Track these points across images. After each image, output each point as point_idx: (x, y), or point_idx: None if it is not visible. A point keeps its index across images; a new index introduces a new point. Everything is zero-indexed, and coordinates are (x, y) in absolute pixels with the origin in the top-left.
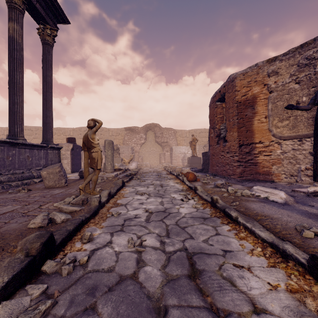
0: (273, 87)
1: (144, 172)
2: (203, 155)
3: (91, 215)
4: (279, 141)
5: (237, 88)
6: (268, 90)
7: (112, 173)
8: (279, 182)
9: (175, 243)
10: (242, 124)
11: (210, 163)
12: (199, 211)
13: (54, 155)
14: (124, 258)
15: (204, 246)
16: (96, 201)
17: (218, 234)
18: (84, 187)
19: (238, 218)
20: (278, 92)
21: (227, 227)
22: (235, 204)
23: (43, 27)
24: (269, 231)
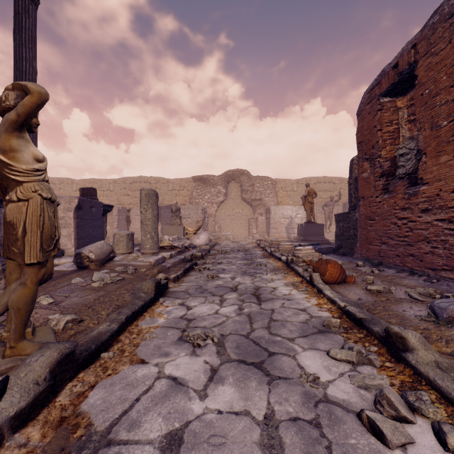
0: None
1: (220, 252)
2: (340, 220)
3: None
4: None
5: None
6: None
7: (152, 255)
8: None
9: None
10: None
11: (361, 236)
12: None
13: None
14: None
15: None
16: None
17: None
18: None
19: None
20: None
21: None
22: None
23: None
24: None
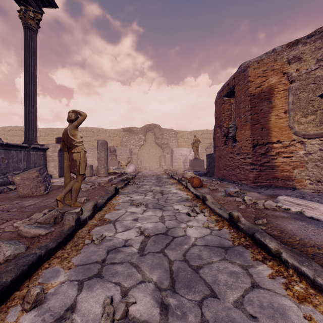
0: (295, 75)
1: (142, 176)
2: (208, 157)
3: (59, 243)
4: (302, 140)
5: (251, 79)
6: (288, 80)
7: (105, 177)
8: (302, 188)
9: (187, 311)
10: (256, 121)
11: (216, 166)
12: (214, 234)
13: (38, 157)
14: None
15: (242, 321)
16: (71, 220)
17: (255, 285)
18: (63, 197)
19: (282, 254)
20: (301, 81)
21: (265, 268)
22: (261, 222)
23: (25, 9)
24: None
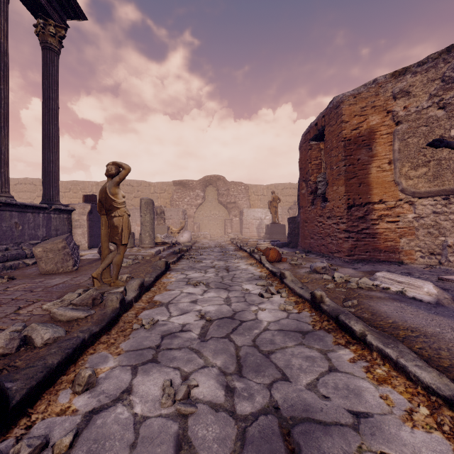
0: (402, 115)
1: (201, 247)
2: (290, 222)
3: (103, 327)
4: (411, 199)
5: (345, 118)
6: (394, 120)
7: (151, 248)
8: (411, 263)
9: (255, 393)
10: (352, 174)
11: (301, 234)
12: (292, 318)
13: (61, 221)
14: (150, 436)
15: (313, 401)
16: (114, 301)
17: (333, 369)
18: (101, 274)
19: (367, 337)
20: (410, 122)
21: (347, 352)
22: (351, 304)
23: (44, 23)
24: (430, 365)
